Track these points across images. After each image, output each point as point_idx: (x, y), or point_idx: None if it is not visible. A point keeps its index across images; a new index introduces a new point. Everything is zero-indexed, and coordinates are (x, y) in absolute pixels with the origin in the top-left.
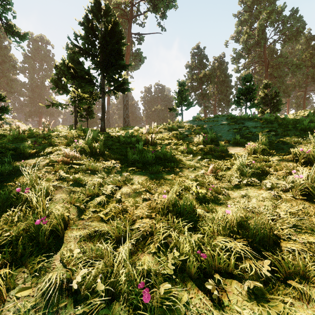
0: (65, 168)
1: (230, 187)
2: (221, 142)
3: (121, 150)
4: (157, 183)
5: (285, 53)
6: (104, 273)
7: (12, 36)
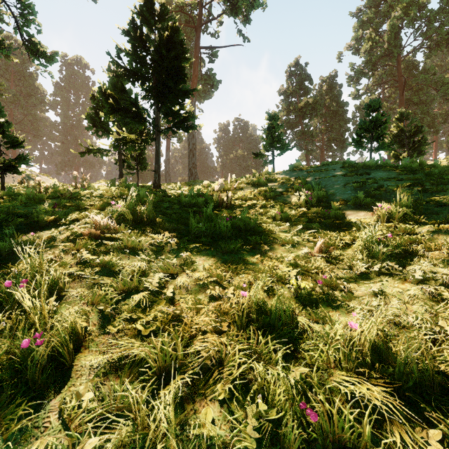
0: (92, 245)
1: (351, 277)
2: (334, 203)
3: (181, 217)
4: (233, 269)
5: (431, 67)
6: (130, 444)
7: (36, 58)
